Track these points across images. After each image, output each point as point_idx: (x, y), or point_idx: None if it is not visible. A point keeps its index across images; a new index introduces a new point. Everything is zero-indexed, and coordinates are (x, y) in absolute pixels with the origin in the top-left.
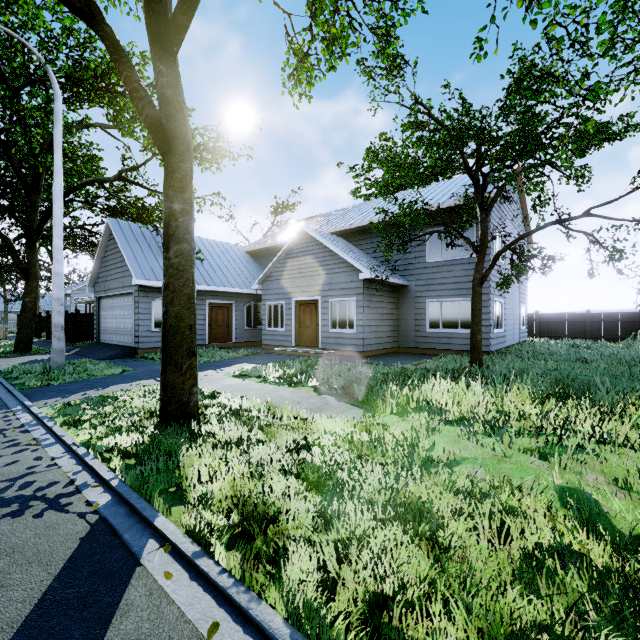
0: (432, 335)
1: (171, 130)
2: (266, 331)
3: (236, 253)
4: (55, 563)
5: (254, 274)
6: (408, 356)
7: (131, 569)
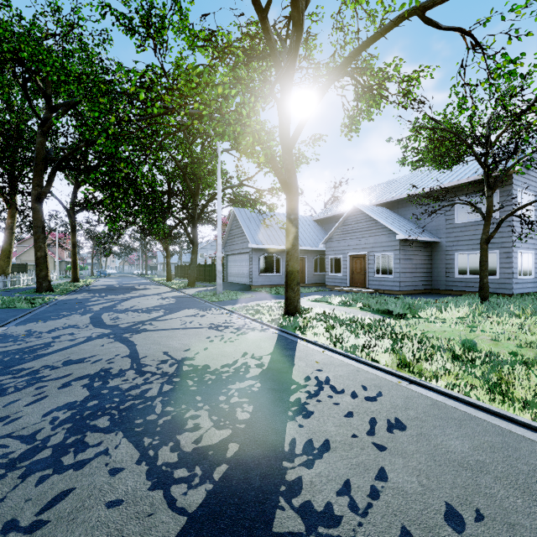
0: (460, 280)
1: (290, 183)
2: (328, 276)
3: (307, 222)
4: (274, 339)
5: (319, 236)
6: (437, 295)
7: (296, 342)
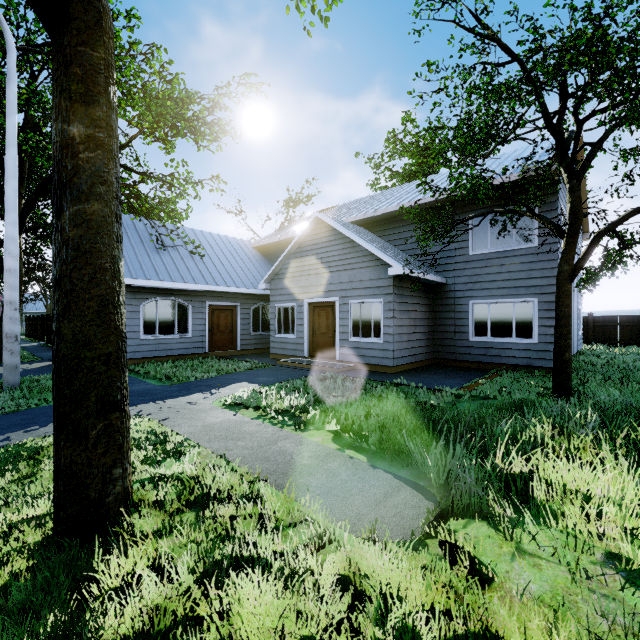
0: (477, 345)
1: None
2: (275, 338)
3: (243, 249)
4: None
5: (262, 272)
6: (449, 372)
7: None
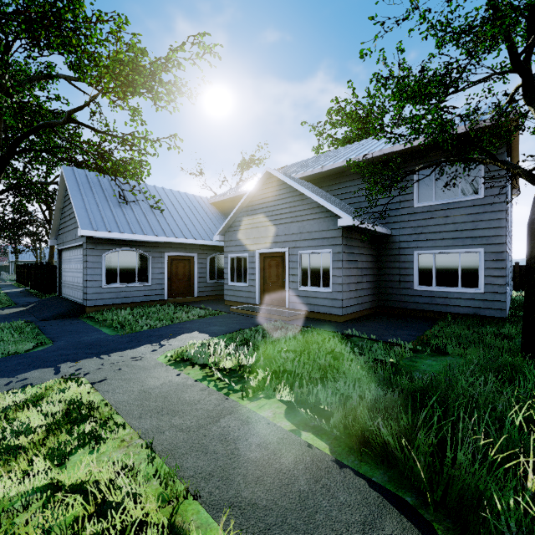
0: (422, 294)
1: None
2: (228, 286)
3: (201, 204)
4: None
5: (218, 225)
6: (396, 320)
7: None
